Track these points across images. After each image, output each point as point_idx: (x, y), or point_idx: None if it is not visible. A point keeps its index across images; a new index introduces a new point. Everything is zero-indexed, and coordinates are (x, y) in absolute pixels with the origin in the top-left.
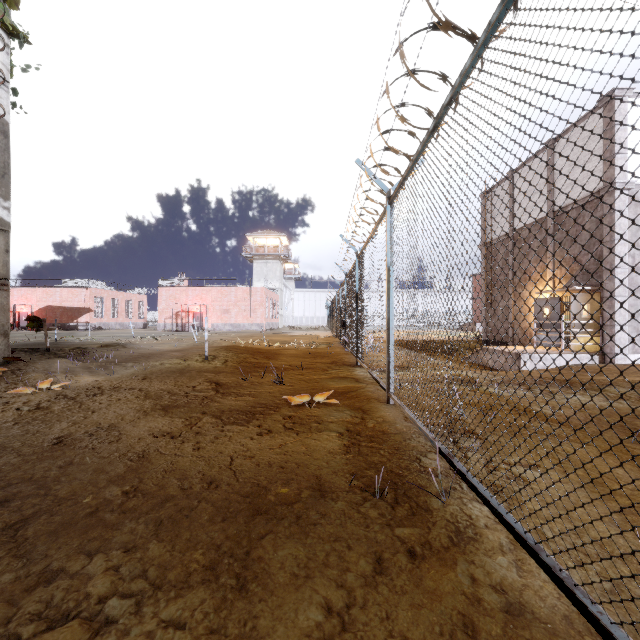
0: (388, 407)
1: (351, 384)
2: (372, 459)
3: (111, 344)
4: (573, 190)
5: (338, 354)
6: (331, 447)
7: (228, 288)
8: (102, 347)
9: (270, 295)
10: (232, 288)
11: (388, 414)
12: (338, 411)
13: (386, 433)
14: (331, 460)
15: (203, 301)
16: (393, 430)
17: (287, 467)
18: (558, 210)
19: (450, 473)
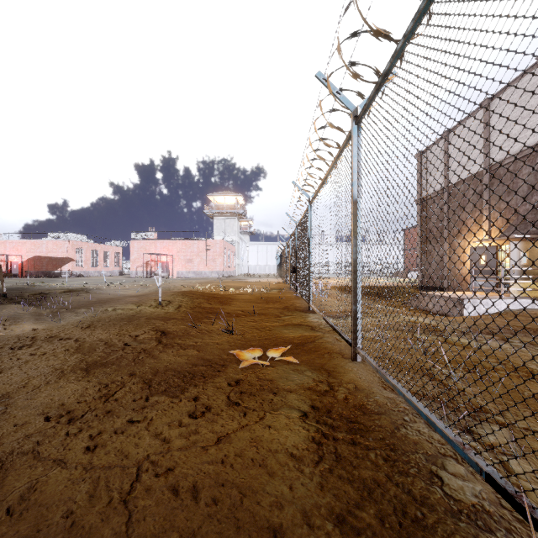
0: (356, 366)
1: (307, 333)
2: (362, 477)
3: (76, 289)
4: (510, 145)
5: (289, 299)
6: (294, 445)
7: (191, 240)
8: (65, 292)
9: (228, 247)
10: (195, 240)
11: (359, 377)
12: (297, 372)
13: (366, 413)
14: (296, 481)
15: (170, 252)
16: (374, 407)
17: (223, 500)
18: (494, 164)
19: (511, 522)
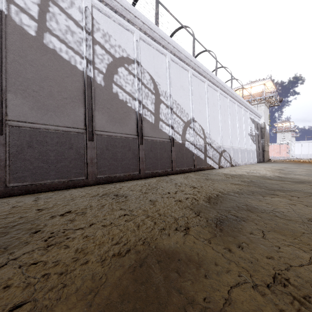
0: None
1: None
2: None
3: None
4: None
5: None
6: None
7: (270, 145)
8: None
9: (287, 146)
10: (272, 145)
11: None
12: None
13: None
14: None
15: None
16: None
17: None
18: None
19: None
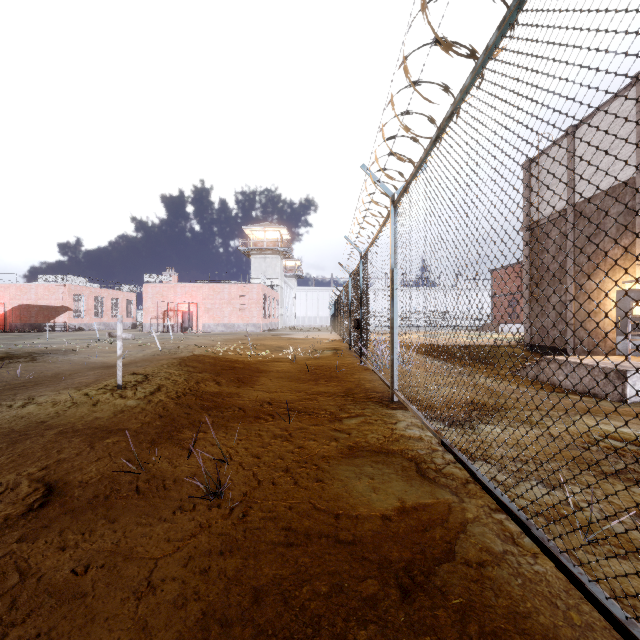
0: None
1: (414, 497)
2: None
3: (18, 355)
4: None
5: (351, 371)
6: None
7: (221, 284)
8: None
9: (268, 292)
10: (225, 284)
11: None
12: None
13: None
14: None
15: (193, 299)
16: None
17: None
18: None
19: None
